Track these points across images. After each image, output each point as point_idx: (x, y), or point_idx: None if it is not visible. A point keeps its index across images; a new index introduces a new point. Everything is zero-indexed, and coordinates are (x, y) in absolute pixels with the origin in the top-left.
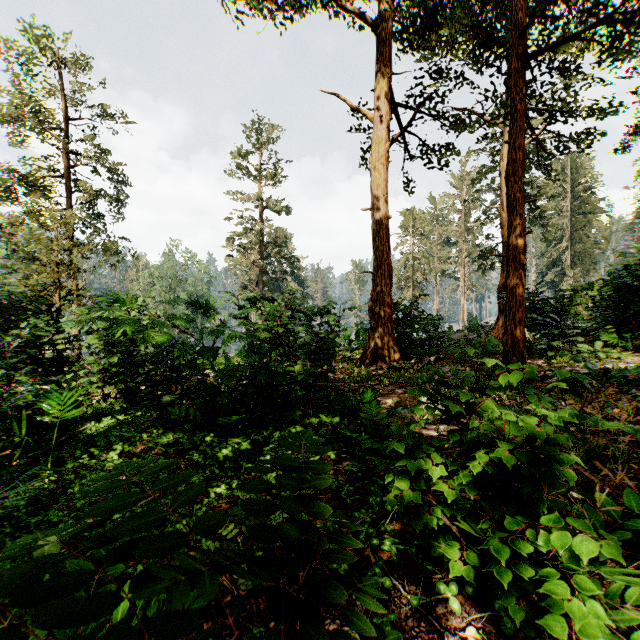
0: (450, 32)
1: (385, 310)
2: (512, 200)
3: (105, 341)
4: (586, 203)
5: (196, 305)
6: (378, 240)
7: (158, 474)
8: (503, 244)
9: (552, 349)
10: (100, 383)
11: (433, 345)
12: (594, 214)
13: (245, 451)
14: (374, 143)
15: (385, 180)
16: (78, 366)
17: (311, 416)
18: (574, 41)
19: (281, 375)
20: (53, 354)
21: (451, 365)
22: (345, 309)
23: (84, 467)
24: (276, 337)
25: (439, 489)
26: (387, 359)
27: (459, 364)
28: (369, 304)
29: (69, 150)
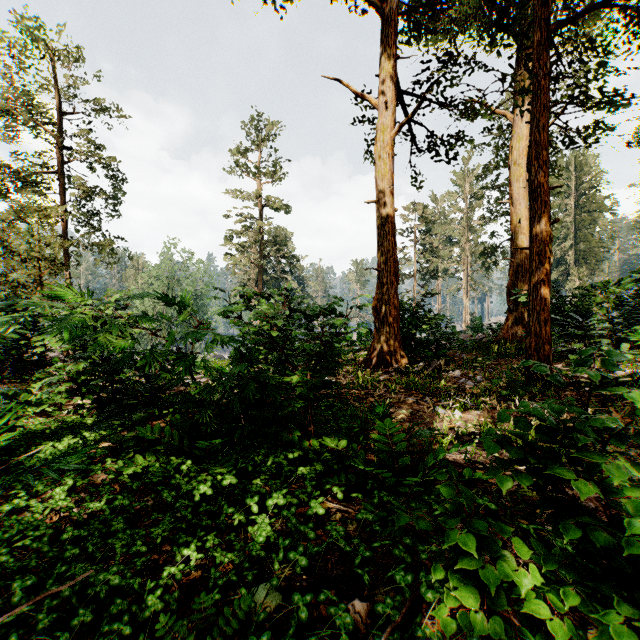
0: (464, 4)
1: (391, 309)
2: (536, 186)
3: (69, 345)
4: (591, 201)
5: (166, 301)
6: (383, 234)
7: (111, 523)
8: (513, 240)
9: (573, 351)
10: (64, 394)
11: (440, 346)
12: (599, 212)
13: (229, 485)
14: (379, 130)
15: (391, 170)
16: (45, 373)
17: (312, 435)
18: (609, 5)
19: (275, 388)
20: (33, 357)
21: (463, 369)
22: (352, 307)
23: (24, 506)
24: (270, 341)
25: (533, 610)
26: (393, 362)
27: (472, 368)
28: (373, 303)
29: (63, 145)
